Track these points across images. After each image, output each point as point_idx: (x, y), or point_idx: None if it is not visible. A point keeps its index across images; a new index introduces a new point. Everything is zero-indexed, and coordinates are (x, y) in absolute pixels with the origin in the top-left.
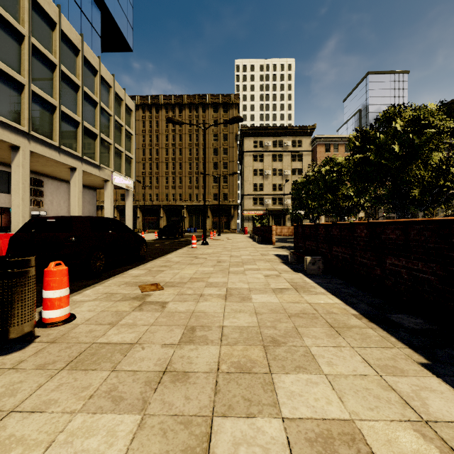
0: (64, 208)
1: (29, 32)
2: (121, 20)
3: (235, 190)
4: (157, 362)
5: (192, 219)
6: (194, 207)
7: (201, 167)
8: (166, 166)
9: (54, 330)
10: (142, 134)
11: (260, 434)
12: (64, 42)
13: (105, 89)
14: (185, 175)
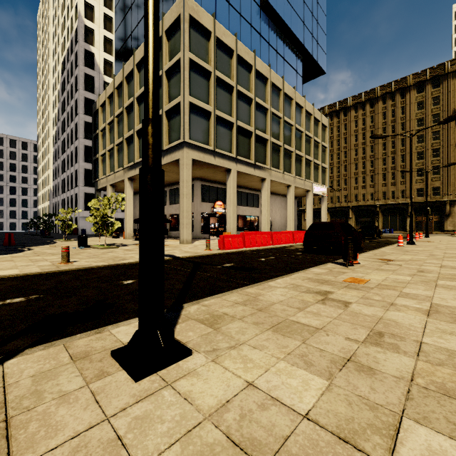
0: (278, 214)
1: (270, 106)
2: (317, 53)
3: (453, 181)
4: (410, 273)
5: (387, 219)
6: (388, 206)
7: (398, 160)
8: (355, 166)
9: (357, 265)
10: (329, 141)
11: (455, 283)
12: (285, 99)
13: (307, 119)
14: (377, 173)
